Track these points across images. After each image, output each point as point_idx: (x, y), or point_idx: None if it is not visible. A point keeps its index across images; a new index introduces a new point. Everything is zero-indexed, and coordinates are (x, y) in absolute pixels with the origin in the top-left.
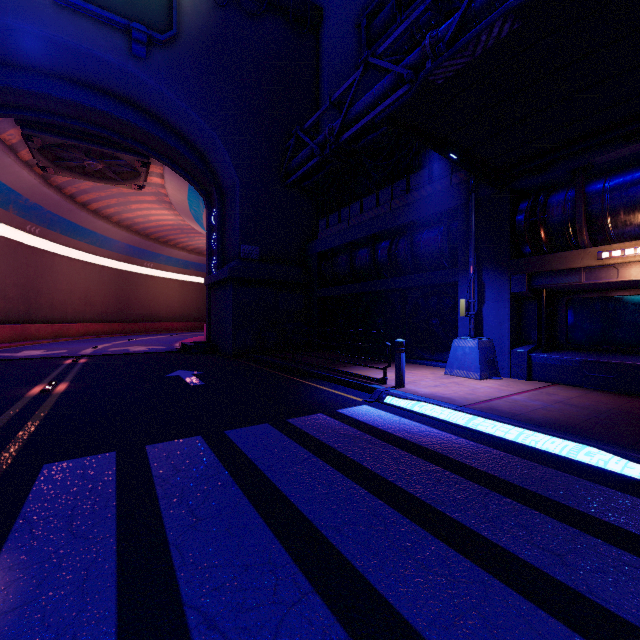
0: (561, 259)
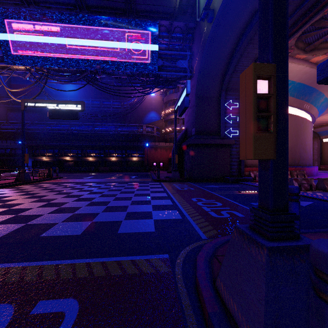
0: (37, 157)
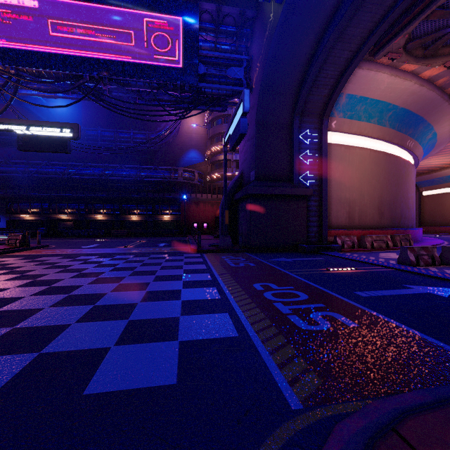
0: (15, 215)
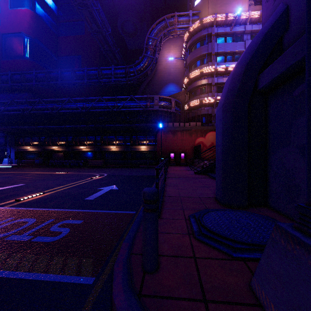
0: (21, 147)
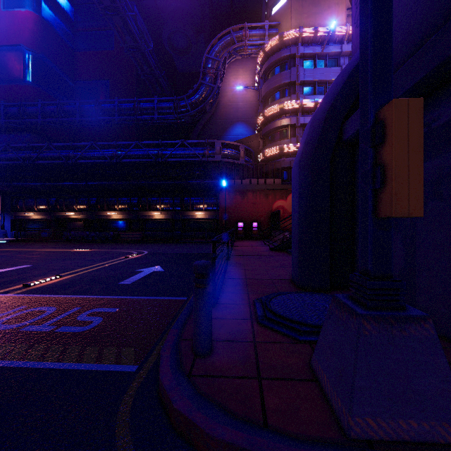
0: (20, 213)
